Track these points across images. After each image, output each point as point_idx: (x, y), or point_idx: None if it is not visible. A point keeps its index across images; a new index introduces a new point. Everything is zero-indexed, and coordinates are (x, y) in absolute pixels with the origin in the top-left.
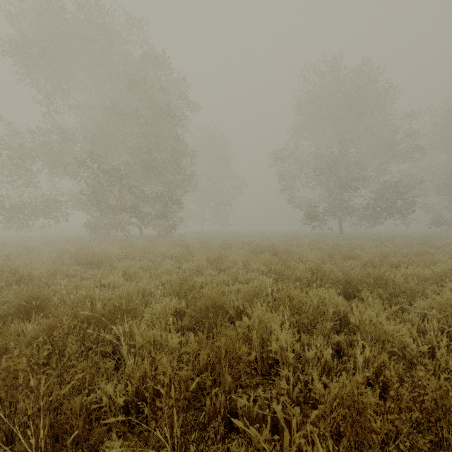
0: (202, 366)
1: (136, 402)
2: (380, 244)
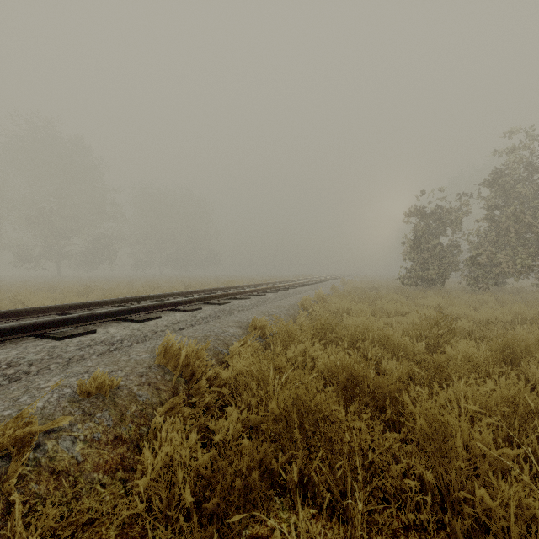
0: None
1: None
2: (79, 281)
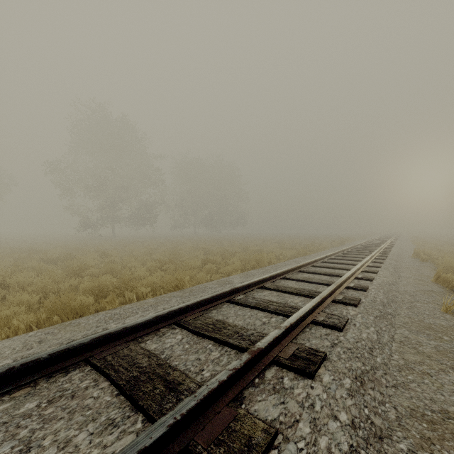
0: None
1: None
2: (118, 243)
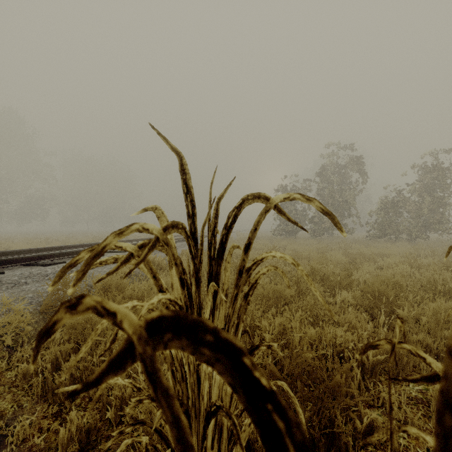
0: None
1: None
2: (20, 235)
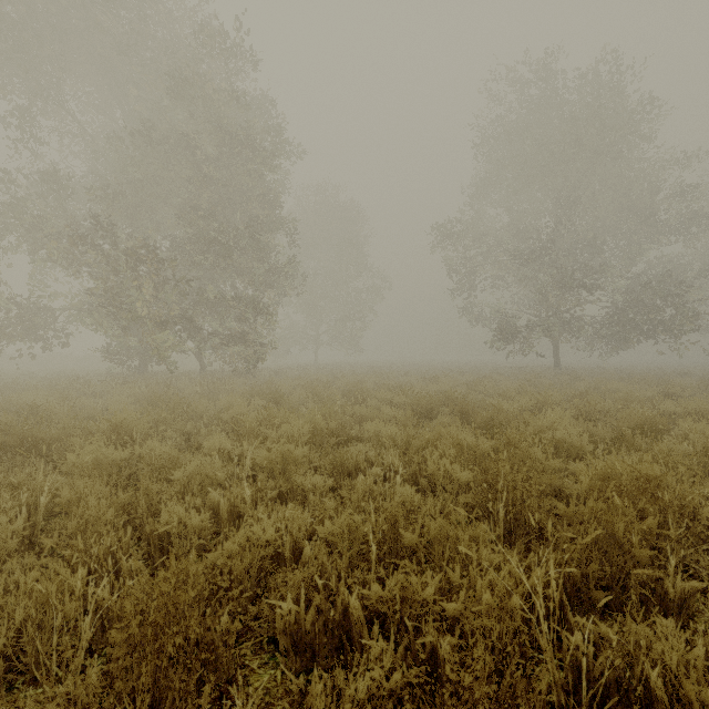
0: None
1: None
2: (662, 391)
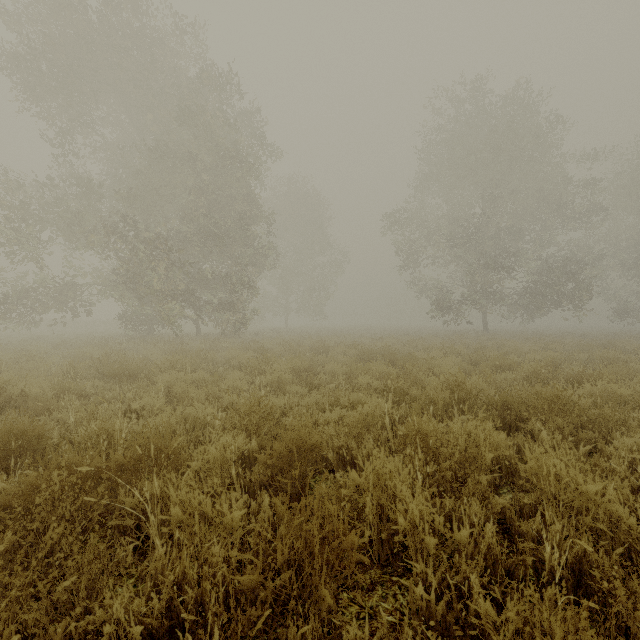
0: (280, 564)
1: (167, 625)
2: (544, 347)
